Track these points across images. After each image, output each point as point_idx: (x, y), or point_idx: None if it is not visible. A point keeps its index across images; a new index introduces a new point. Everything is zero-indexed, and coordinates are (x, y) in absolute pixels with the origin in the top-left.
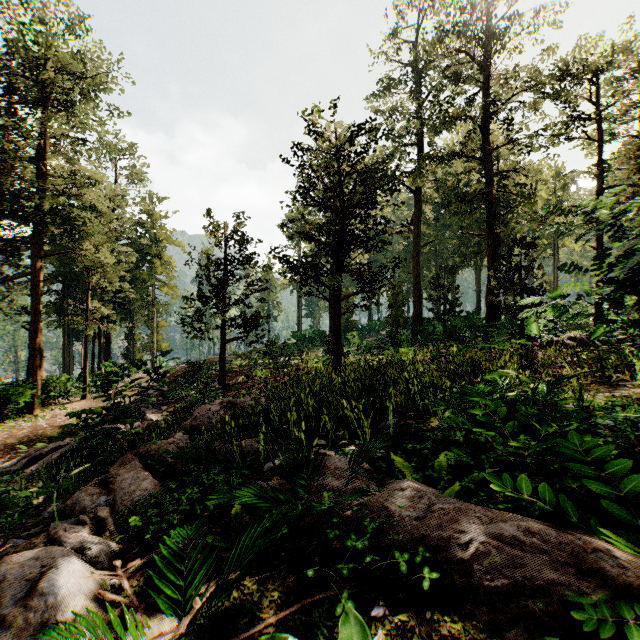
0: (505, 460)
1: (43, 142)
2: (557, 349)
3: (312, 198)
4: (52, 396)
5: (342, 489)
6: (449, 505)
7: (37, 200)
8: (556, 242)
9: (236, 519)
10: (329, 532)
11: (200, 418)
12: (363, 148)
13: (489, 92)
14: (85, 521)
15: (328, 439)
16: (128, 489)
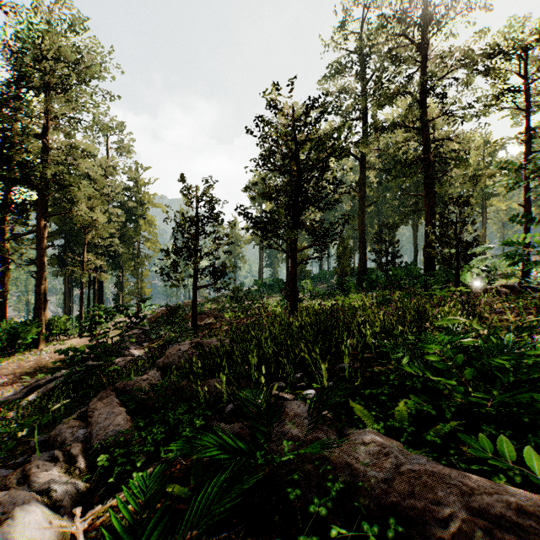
0: (464, 408)
1: (46, 121)
2: (492, 296)
3: (271, 163)
4: (54, 333)
5: (302, 439)
6: (417, 464)
7: (41, 169)
8: (484, 202)
9: (196, 465)
10: (290, 492)
11: (172, 357)
12: (316, 118)
13: (426, 70)
14: (58, 458)
15: (287, 380)
16: (103, 424)
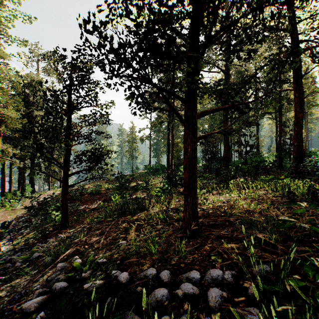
0: None
1: None
2: None
3: None
4: None
5: None
6: None
7: None
8: (307, 110)
9: None
10: None
11: None
12: None
13: None
14: None
15: None
16: None
